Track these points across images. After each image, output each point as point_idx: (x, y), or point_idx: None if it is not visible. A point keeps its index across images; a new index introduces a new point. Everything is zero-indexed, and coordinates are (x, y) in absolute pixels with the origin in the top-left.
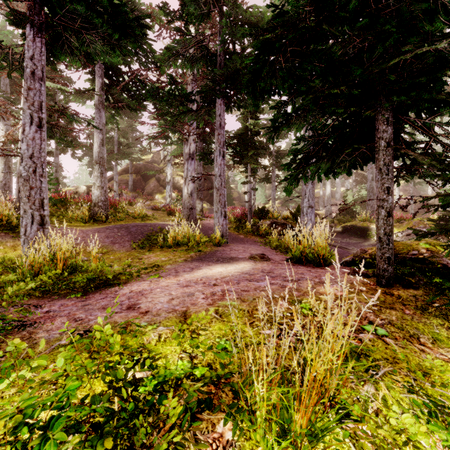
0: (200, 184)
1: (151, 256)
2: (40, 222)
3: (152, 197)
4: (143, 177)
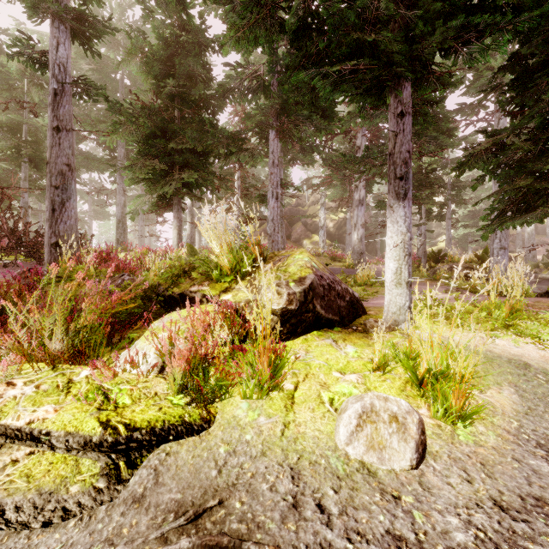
0: None
1: None
2: None
3: (300, 243)
4: (289, 222)
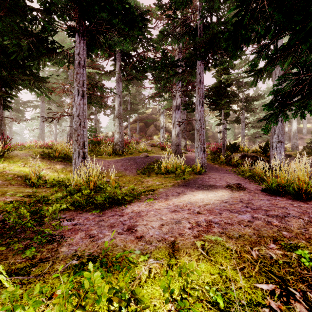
0: (184, 127)
1: (149, 181)
2: (83, 156)
3: (151, 138)
4: (146, 124)
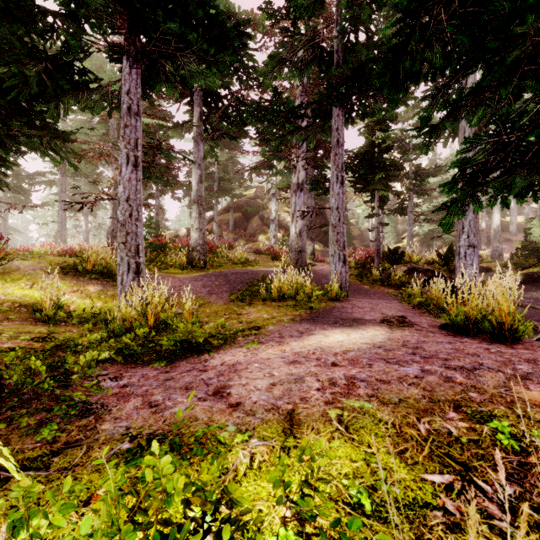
0: (311, 221)
1: (251, 312)
2: (136, 270)
3: (254, 239)
4: (245, 216)
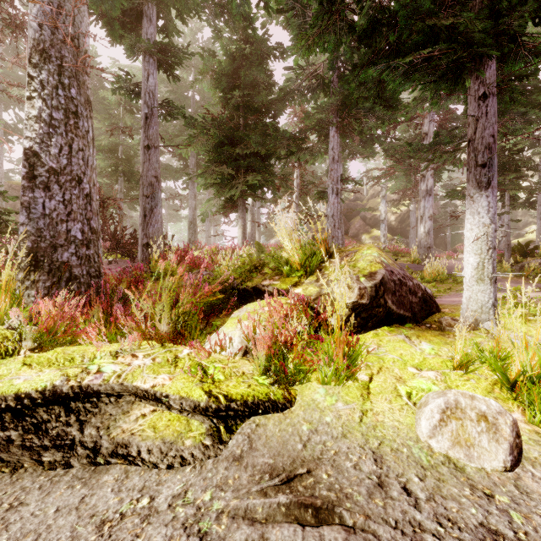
0: None
1: None
2: None
3: (358, 238)
4: (346, 217)
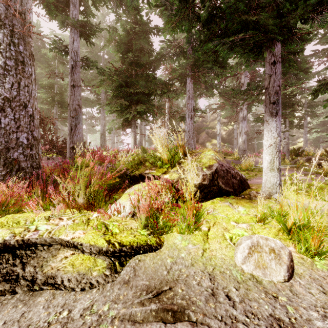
0: None
1: None
2: None
3: (204, 145)
4: (197, 132)
